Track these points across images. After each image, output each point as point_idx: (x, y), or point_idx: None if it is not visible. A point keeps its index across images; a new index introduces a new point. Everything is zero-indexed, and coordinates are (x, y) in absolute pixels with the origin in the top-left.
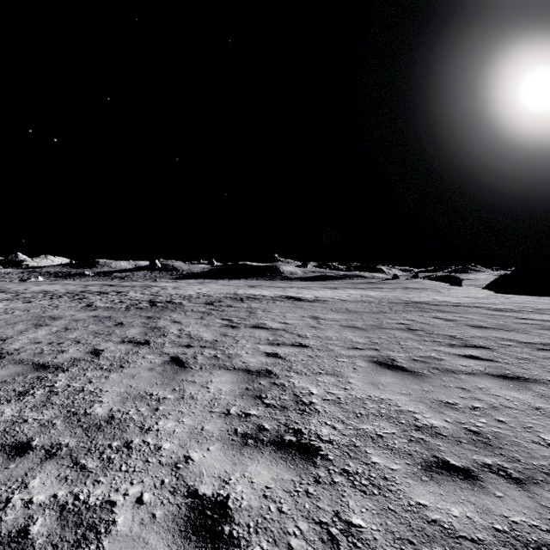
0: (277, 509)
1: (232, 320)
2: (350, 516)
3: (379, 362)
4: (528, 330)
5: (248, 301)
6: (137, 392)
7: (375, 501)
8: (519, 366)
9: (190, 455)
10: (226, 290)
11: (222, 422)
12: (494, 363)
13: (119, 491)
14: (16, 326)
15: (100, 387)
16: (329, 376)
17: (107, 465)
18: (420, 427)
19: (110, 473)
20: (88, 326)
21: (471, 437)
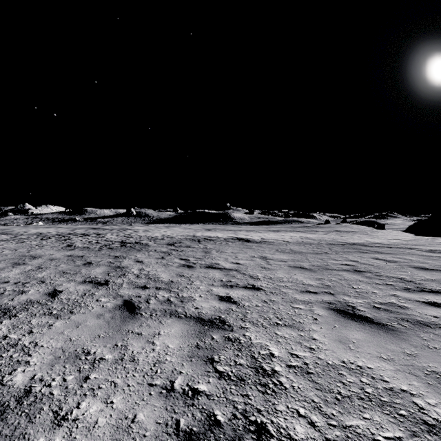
0: None
1: (189, 259)
2: None
3: (339, 310)
4: None
5: (205, 242)
6: (74, 348)
7: None
8: None
9: None
10: (186, 233)
11: (161, 406)
12: None
13: None
14: None
15: (37, 339)
16: (289, 329)
17: None
18: (433, 426)
19: None
20: (59, 266)
21: None
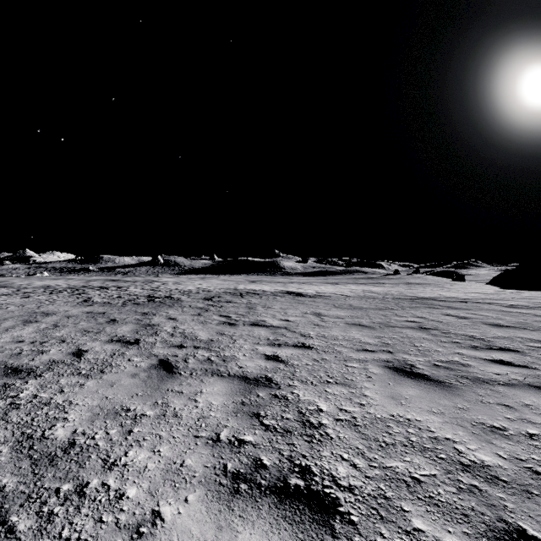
0: None
1: (230, 316)
2: None
3: (395, 368)
4: None
5: (248, 296)
6: (112, 406)
7: None
8: None
9: (160, 511)
10: (226, 286)
11: (208, 453)
12: (532, 370)
13: None
14: (4, 323)
15: (70, 398)
16: (340, 387)
17: (44, 526)
18: (468, 466)
19: None
20: (78, 323)
21: None
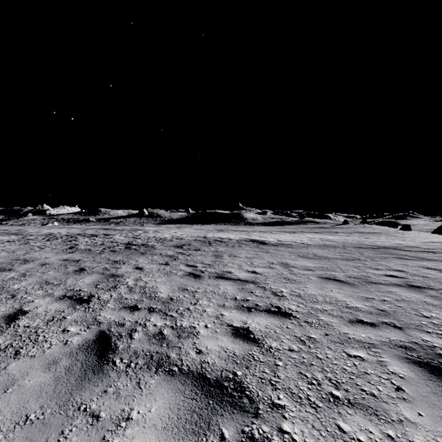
0: None
1: (196, 266)
2: None
3: (428, 364)
4: None
5: (216, 244)
6: None
7: None
8: None
9: None
10: (197, 234)
11: None
12: None
13: None
14: None
15: None
16: (360, 415)
17: None
18: None
19: None
20: (46, 273)
21: None
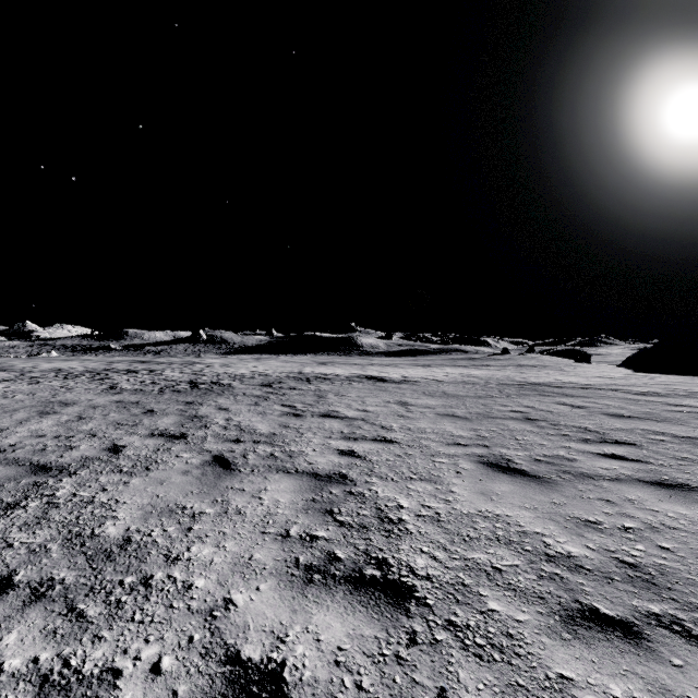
0: (354, 683)
1: (295, 406)
2: (461, 696)
3: (490, 463)
4: (685, 420)
5: (317, 382)
6: (166, 504)
7: (498, 672)
8: (679, 469)
9: (232, 598)
10: (288, 368)
11: (278, 548)
12: (645, 464)
13: (127, 652)
14: (16, 415)
15: (116, 497)
16: (424, 483)
17: (115, 612)
18: (553, 557)
19: (118, 624)
20: (108, 415)
21: (626, 573)
